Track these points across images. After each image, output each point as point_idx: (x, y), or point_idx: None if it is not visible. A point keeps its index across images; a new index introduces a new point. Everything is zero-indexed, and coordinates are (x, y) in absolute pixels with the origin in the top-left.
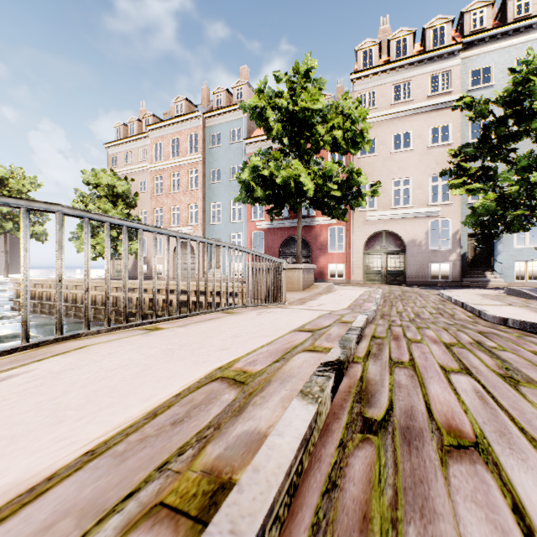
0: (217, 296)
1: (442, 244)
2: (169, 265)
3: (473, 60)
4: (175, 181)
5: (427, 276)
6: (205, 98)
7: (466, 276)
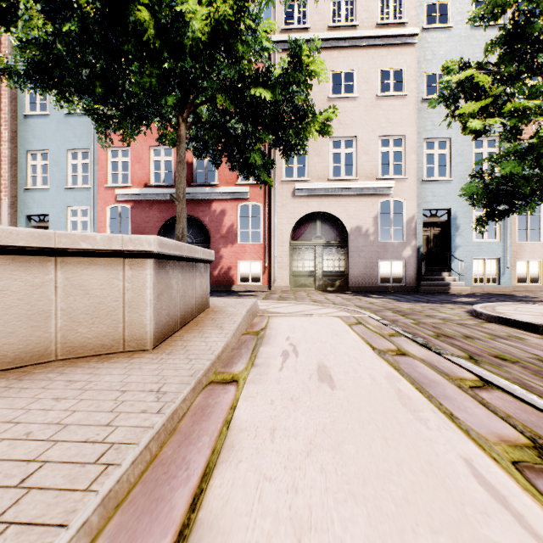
0: None
1: None
2: None
3: None
4: None
5: (376, 279)
6: None
7: (422, 278)
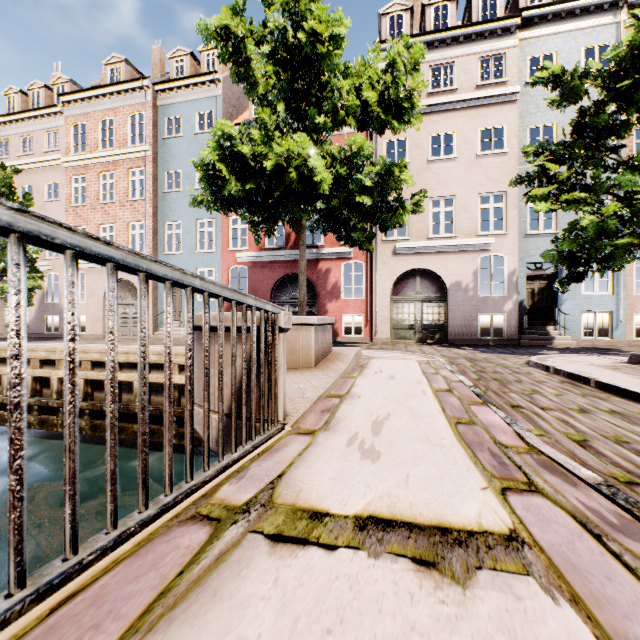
0: (161, 371)
1: (482, 290)
2: (98, 316)
3: (532, 44)
4: (108, 186)
5: (475, 332)
6: (157, 64)
7: (525, 332)
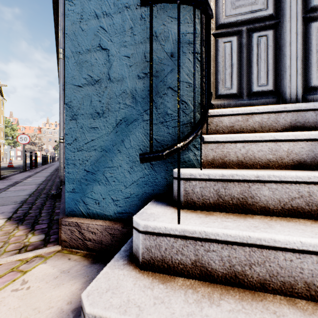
0: None
1: None
2: None
3: None
4: None
5: None
6: None
7: None
